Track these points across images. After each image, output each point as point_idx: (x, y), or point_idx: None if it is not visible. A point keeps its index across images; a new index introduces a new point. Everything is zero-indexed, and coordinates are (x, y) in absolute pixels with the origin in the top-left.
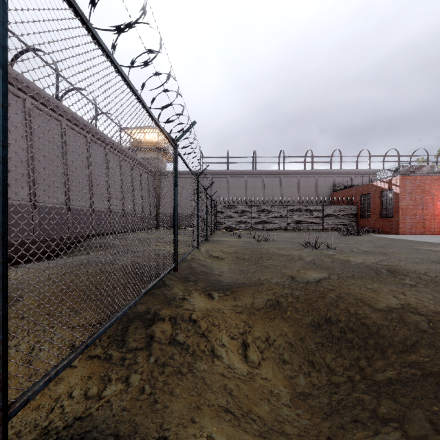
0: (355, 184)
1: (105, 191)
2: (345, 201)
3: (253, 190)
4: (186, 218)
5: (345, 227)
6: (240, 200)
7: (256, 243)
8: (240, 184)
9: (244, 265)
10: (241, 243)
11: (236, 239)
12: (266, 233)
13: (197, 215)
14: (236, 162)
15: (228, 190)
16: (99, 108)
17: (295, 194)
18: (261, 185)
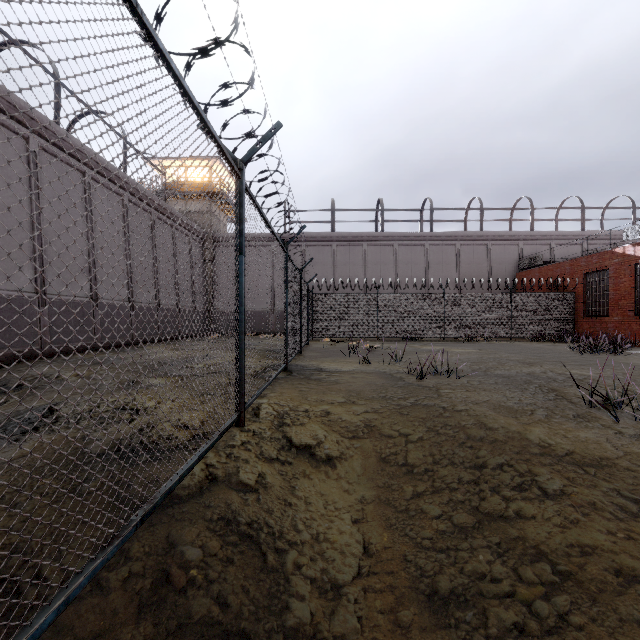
0: (556, 257)
1: (82, 261)
2: (547, 287)
3: (377, 268)
4: (260, 317)
5: (556, 335)
6: (358, 283)
7: (416, 384)
8: (356, 257)
9: (430, 529)
10: (376, 381)
11: (359, 366)
12: (411, 347)
13: (238, 304)
14: (348, 221)
15: (334, 268)
16: (66, 87)
17: (451, 276)
18: (392, 259)
